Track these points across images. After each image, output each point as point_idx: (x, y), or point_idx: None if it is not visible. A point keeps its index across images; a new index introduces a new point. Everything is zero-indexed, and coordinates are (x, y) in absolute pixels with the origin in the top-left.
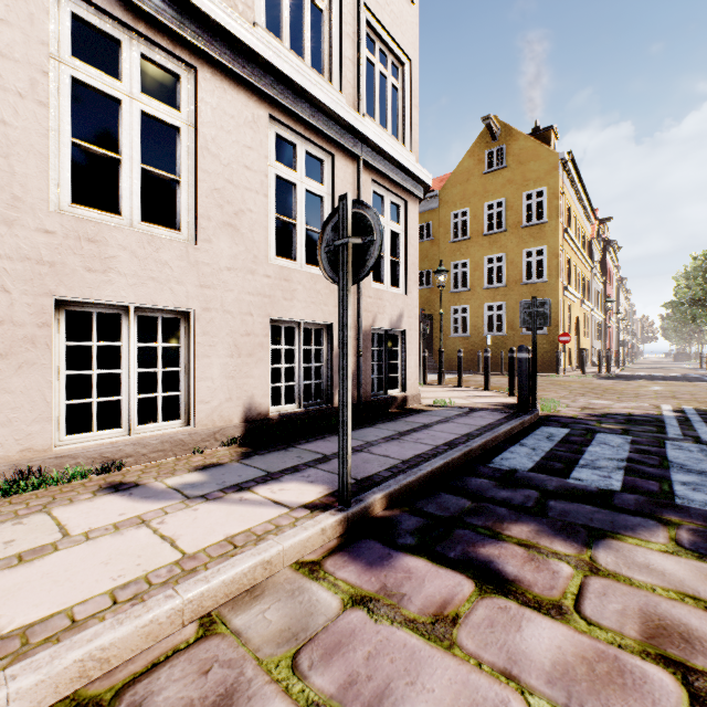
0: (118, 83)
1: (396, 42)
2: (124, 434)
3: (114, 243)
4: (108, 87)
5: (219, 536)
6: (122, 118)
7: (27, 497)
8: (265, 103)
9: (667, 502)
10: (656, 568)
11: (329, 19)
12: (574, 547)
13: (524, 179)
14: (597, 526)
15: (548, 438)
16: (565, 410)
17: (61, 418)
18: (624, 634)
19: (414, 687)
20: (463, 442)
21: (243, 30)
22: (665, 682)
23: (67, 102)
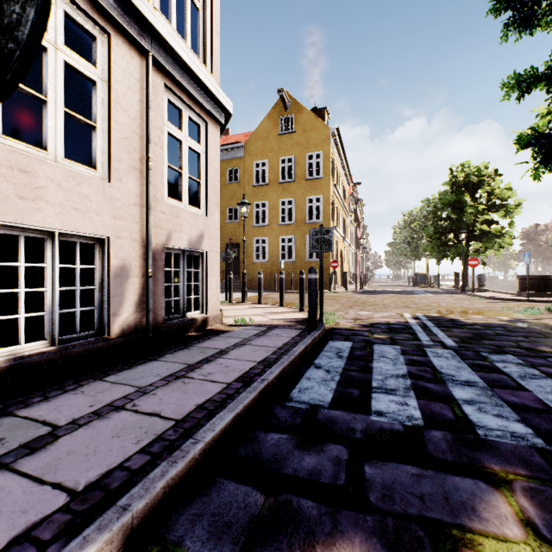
0: None
1: None
2: None
3: None
4: None
5: None
6: None
7: None
8: None
9: (473, 436)
10: None
11: None
12: None
13: (307, 143)
14: (435, 515)
15: (338, 354)
16: (343, 322)
17: None
18: None
19: None
20: (259, 373)
21: None
22: None
23: None
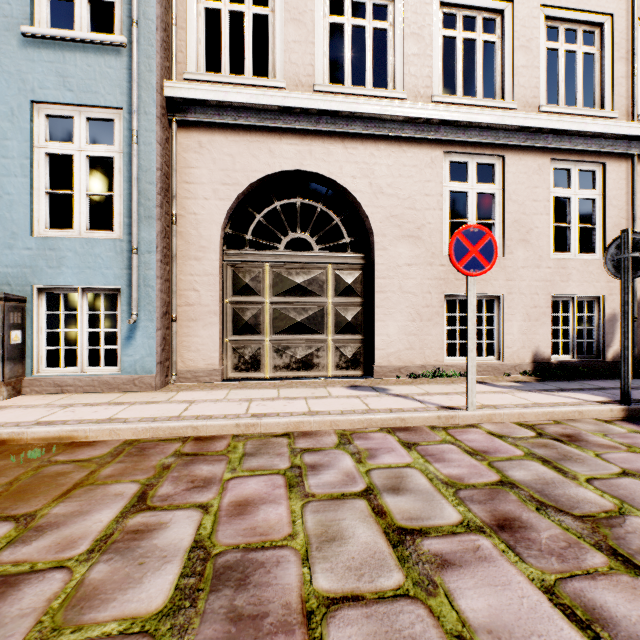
0: (466, 184)
1: None
2: None
3: None
4: (462, 188)
5: (548, 401)
6: (468, 201)
7: (440, 379)
8: (546, 153)
9: None
10: None
11: (600, 56)
12: None
13: None
14: None
15: None
16: None
17: (444, 348)
18: None
19: None
20: None
21: (534, 120)
22: None
23: (447, 203)
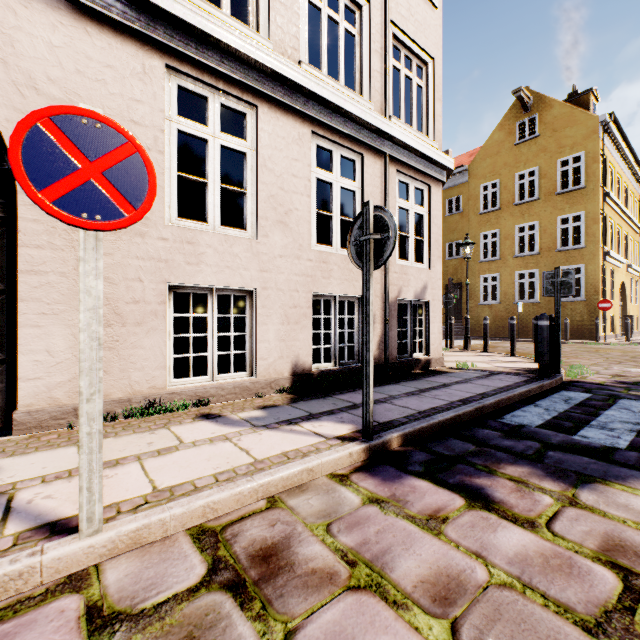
0: (206, 128)
1: (419, 46)
2: (209, 380)
3: (203, 243)
4: (200, 132)
5: (277, 451)
6: (208, 153)
7: (153, 418)
8: (308, 122)
9: None
10: (634, 508)
11: (360, 41)
12: (561, 486)
13: (558, 146)
14: (588, 473)
15: (565, 400)
16: (592, 376)
17: (171, 367)
18: (583, 545)
19: (408, 551)
20: (477, 400)
21: (291, 71)
22: (606, 576)
23: (175, 147)
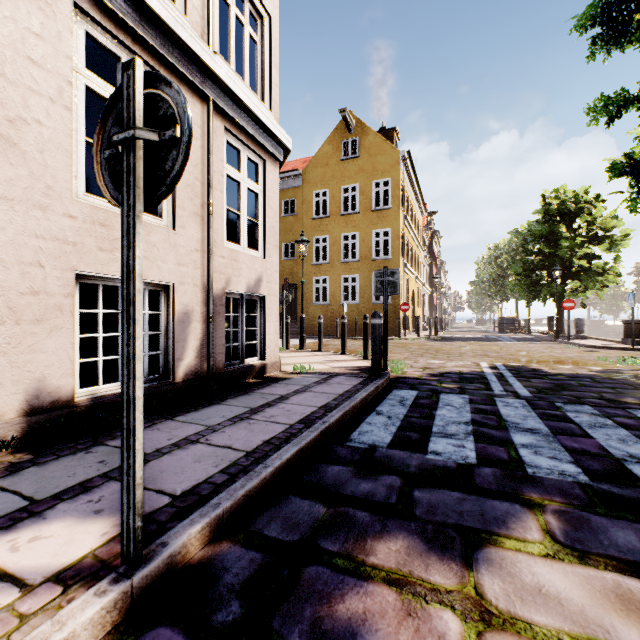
0: None
1: None
2: None
3: None
4: None
5: None
6: None
7: None
8: None
9: (521, 473)
10: (549, 591)
11: None
12: (454, 571)
13: (373, 169)
14: (469, 524)
15: (401, 402)
16: (410, 371)
17: None
18: None
19: None
20: (320, 417)
21: None
22: None
23: None
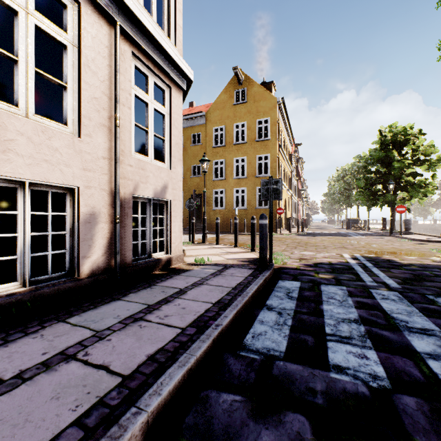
0: None
1: None
2: None
3: None
4: None
5: None
6: None
7: None
8: None
9: None
10: None
11: None
12: None
13: (257, 111)
14: None
15: (288, 294)
16: (289, 261)
17: None
18: None
19: None
20: (213, 317)
21: None
22: None
23: None
